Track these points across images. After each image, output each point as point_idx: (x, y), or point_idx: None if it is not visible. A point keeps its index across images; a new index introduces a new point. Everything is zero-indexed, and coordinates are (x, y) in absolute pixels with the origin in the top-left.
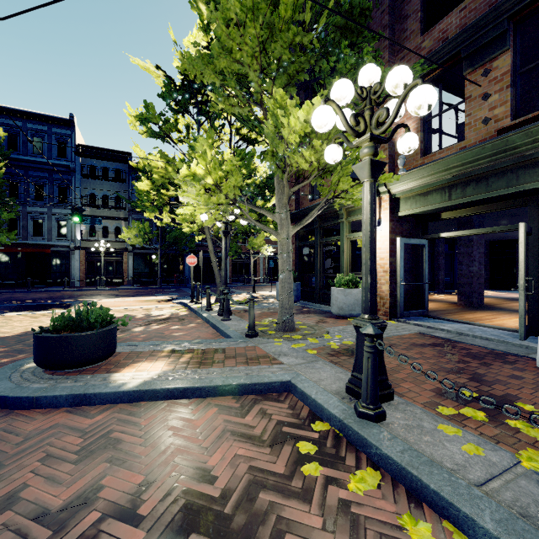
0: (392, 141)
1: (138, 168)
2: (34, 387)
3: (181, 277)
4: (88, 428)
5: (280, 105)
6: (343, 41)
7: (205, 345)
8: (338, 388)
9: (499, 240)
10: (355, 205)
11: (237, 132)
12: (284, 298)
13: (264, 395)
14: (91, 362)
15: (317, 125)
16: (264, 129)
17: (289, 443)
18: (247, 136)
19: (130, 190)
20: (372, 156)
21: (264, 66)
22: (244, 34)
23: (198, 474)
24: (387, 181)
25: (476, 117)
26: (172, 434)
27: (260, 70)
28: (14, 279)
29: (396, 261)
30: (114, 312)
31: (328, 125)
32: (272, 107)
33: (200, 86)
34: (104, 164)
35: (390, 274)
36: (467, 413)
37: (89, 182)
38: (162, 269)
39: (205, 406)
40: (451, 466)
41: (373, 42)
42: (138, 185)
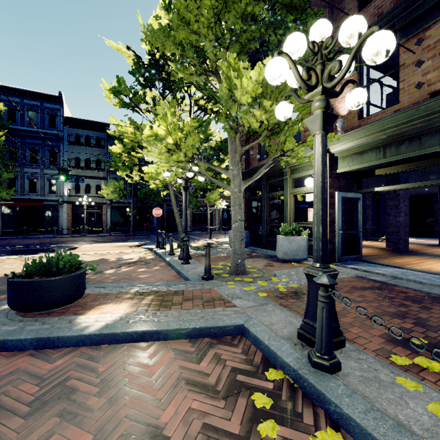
0: (331, 107)
1: (114, 136)
2: (2, 330)
3: (150, 226)
4: (47, 374)
5: (234, 68)
6: (289, 16)
7: (166, 287)
8: (289, 333)
9: (418, 195)
10: (300, 162)
11: (195, 103)
12: (236, 245)
13: (219, 338)
14: (60, 305)
15: (270, 76)
16: (219, 92)
17: (243, 394)
18: (204, 106)
19: (108, 154)
20: (324, 109)
21: (218, 37)
22: (200, 6)
23: (149, 433)
24: (329, 140)
25: (409, 82)
26: (127, 382)
27: (215, 40)
28: (13, 227)
29: (334, 212)
30: (91, 256)
31: (282, 76)
32: (226, 69)
33: (164, 64)
34: (86, 133)
35: (329, 223)
36: (422, 364)
37: (75, 148)
38: (134, 219)
39: (162, 350)
40: (422, 433)
41: (315, 18)
42: (112, 148)
